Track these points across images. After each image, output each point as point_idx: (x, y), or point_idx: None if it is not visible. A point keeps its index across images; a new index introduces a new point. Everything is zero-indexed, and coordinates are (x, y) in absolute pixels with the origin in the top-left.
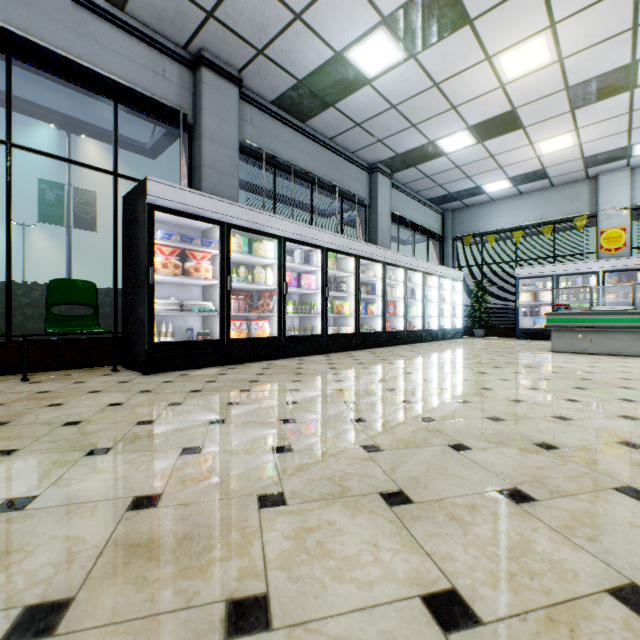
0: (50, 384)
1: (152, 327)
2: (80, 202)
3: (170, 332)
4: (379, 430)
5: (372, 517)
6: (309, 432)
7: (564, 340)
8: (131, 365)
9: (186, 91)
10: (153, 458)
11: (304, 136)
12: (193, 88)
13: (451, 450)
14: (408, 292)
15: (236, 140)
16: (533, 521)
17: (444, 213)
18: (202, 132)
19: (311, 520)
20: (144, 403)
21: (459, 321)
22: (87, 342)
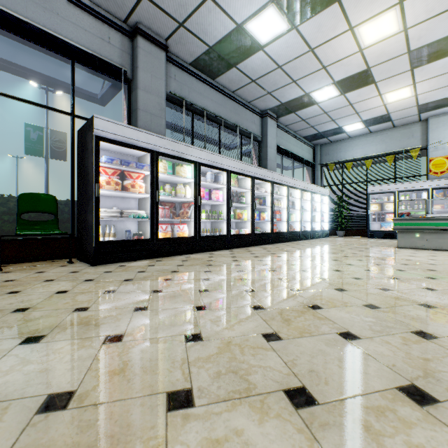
0: (17, 274)
1: (98, 229)
2: (55, 140)
3: (112, 233)
4: (276, 317)
5: (280, 424)
6: (217, 319)
7: (406, 239)
8: (83, 258)
9: (126, 54)
10: (78, 347)
11: (214, 89)
12: (131, 52)
13: (342, 339)
14: (289, 204)
15: (163, 91)
16: (445, 431)
17: (315, 147)
18: (138, 84)
19: (218, 428)
20: (85, 291)
21: (326, 225)
22: (50, 241)
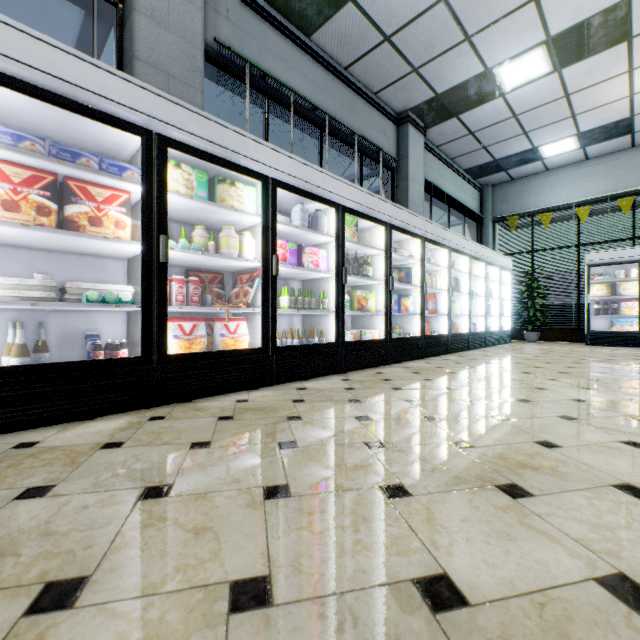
0: None
1: None
2: None
3: (15, 345)
4: None
5: None
6: None
7: None
8: None
9: None
10: None
11: (309, 57)
12: None
13: None
14: (451, 282)
15: (198, 30)
16: None
17: (482, 189)
18: (134, 1)
19: None
20: None
21: (506, 321)
22: None
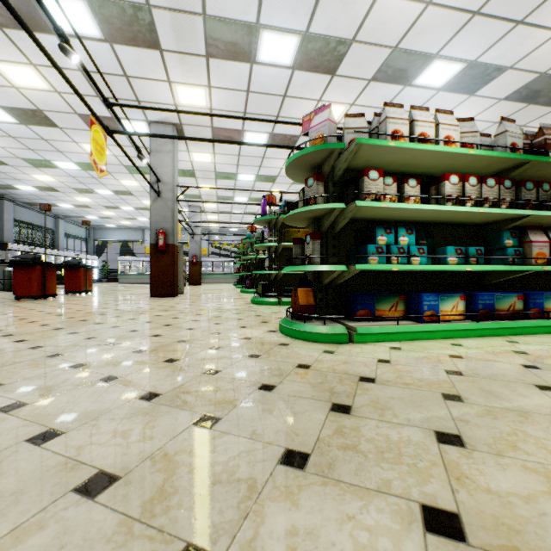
0: None
1: None
2: None
3: None
4: None
5: None
6: None
7: (122, 281)
8: None
9: None
10: None
11: (31, 210)
12: None
13: None
14: None
15: (13, 219)
16: None
17: (90, 228)
18: (4, 220)
19: None
20: None
21: (96, 276)
22: None
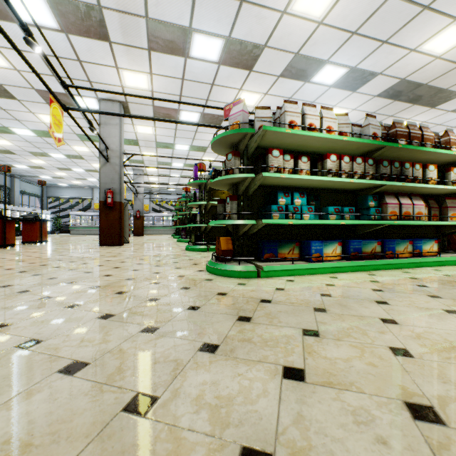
0: None
1: None
2: None
3: None
4: None
5: None
6: None
7: (74, 232)
8: None
9: None
10: None
11: None
12: None
13: None
14: None
15: None
16: None
17: (43, 187)
18: None
19: None
20: None
21: (49, 228)
22: None
